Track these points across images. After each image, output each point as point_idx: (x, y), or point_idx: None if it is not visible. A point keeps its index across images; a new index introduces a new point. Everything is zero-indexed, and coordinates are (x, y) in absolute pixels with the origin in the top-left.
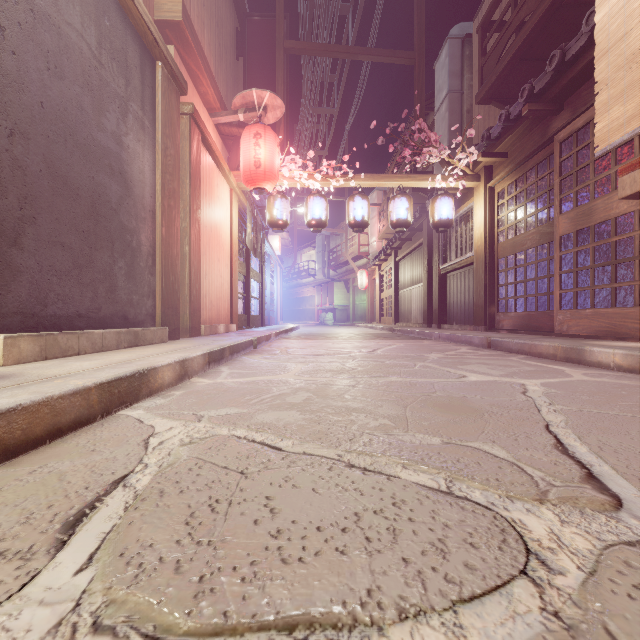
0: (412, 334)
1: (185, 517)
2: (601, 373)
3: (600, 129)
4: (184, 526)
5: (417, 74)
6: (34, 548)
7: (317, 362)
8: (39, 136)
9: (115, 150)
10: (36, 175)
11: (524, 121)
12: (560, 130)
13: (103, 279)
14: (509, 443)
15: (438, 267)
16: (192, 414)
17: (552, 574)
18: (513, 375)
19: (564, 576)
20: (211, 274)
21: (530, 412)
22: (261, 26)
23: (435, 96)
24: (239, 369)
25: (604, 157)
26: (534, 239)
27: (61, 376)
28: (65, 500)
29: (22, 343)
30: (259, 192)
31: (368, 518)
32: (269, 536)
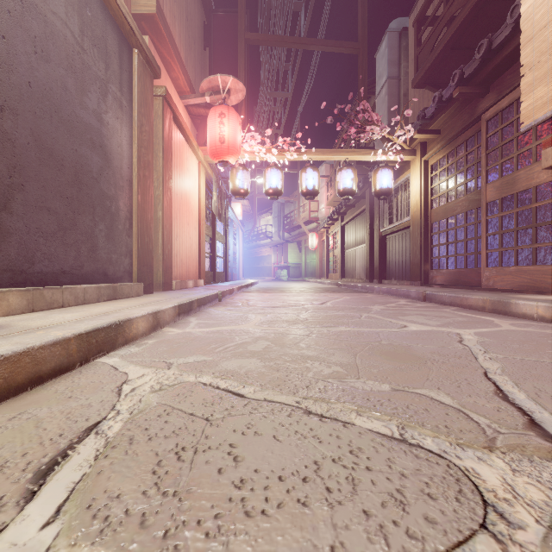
0: (356, 288)
1: (152, 466)
2: (526, 323)
3: (525, 107)
4: (151, 475)
5: (361, 62)
6: (4, 499)
7: (274, 313)
8: (27, 112)
9: (96, 126)
10: (24, 147)
11: (455, 102)
12: (487, 110)
13: (85, 240)
14: (453, 390)
15: (379, 230)
16: (163, 362)
17: (512, 528)
18: (448, 325)
19: (524, 531)
20: (181, 236)
21: (468, 360)
22: (225, 20)
23: (376, 82)
24: (206, 320)
25: (526, 133)
26: (463, 205)
27: (44, 327)
28: (39, 448)
29: (11, 297)
30: (223, 164)
31: (327, 467)
32: (233, 486)
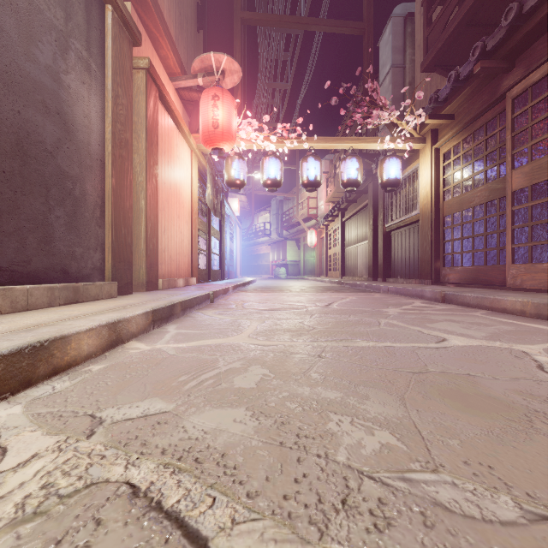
0: (360, 287)
1: None
2: None
3: None
4: None
5: (366, 43)
6: None
7: (273, 319)
8: None
9: (51, 87)
10: None
11: (474, 80)
12: (513, 86)
13: (34, 228)
14: None
15: (383, 225)
16: (89, 416)
17: None
18: (499, 337)
19: None
20: (170, 230)
21: None
22: (220, 1)
23: (379, 71)
24: (187, 328)
25: None
26: (483, 196)
27: None
28: None
29: None
30: (217, 152)
31: None
32: None
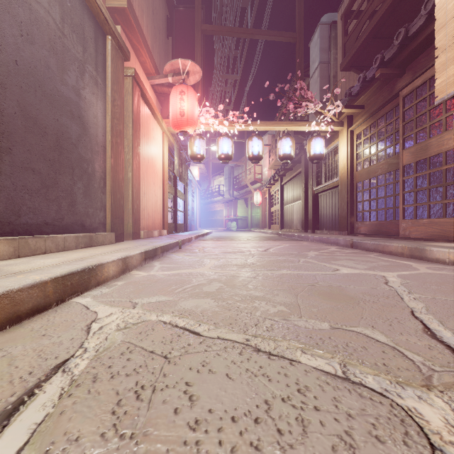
0: (294, 237)
1: (112, 405)
2: (440, 267)
3: (439, 83)
4: (110, 416)
5: (298, 49)
6: None
7: (226, 258)
8: (14, 86)
9: (75, 100)
10: (11, 116)
11: (376, 82)
12: (403, 88)
13: (65, 196)
14: (385, 328)
15: (312, 189)
16: (129, 301)
17: None
18: (374, 269)
19: None
20: (148, 193)
21: (395, 300)
22: (185, 14)
23: (310, 66)
24: (168, 264)
25: (437, 107)
26: (384, 168)
27: (24, 272)
28: (8, 386)
29: None
30: (183, 134)
31: (277, 406)
32: (188, 428)
